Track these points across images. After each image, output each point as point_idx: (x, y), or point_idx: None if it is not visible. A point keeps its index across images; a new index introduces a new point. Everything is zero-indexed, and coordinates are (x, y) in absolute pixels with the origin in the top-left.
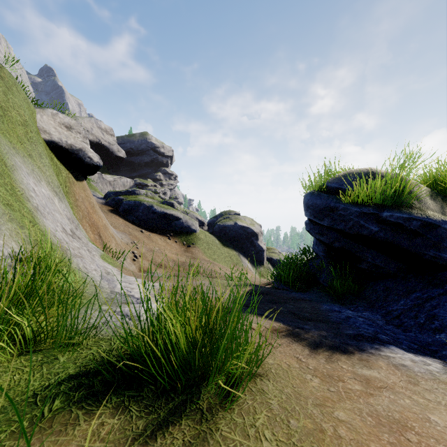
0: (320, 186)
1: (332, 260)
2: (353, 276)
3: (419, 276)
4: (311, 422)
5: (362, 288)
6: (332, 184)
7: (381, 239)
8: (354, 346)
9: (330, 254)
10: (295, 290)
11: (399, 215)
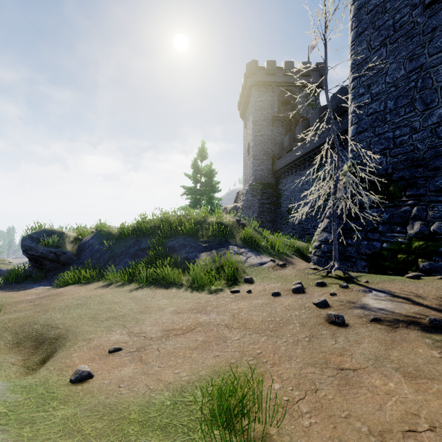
0: (30, 235)
1: (36, 267)
2: (45, 272)
3: (64, 268)
4: (9, 296)
5: (47, 275)
6: (36, 235)
7: (51, 258)
8: (28, 289)
9: (34, 264)
10: (15, 283)
11: (56, 250)
